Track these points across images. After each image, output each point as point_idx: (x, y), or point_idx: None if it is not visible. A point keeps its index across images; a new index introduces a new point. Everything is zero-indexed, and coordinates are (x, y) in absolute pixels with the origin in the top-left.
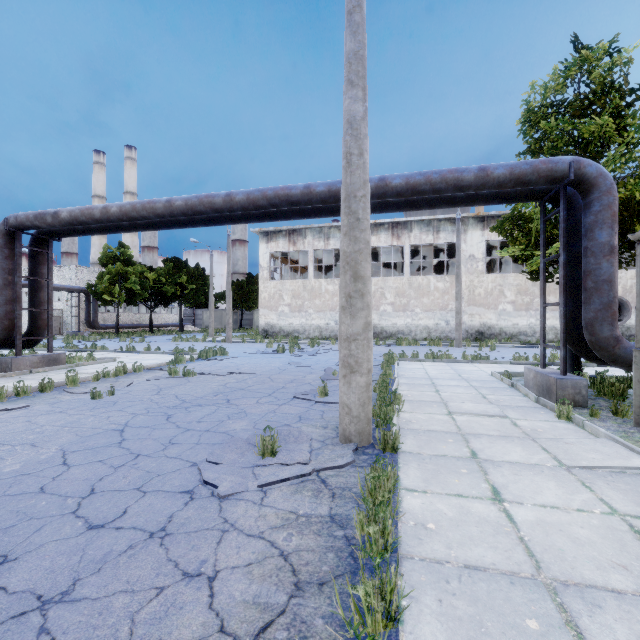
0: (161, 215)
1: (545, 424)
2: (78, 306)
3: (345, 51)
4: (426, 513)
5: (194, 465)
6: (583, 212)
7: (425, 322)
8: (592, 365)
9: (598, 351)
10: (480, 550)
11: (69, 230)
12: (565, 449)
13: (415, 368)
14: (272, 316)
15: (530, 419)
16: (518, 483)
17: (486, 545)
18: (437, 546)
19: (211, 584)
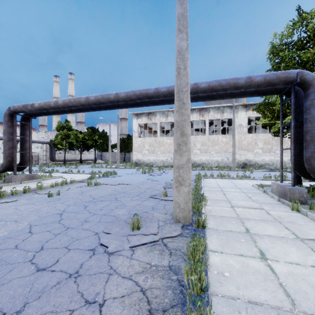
0: (83, 104)
1: (285, 213)
2: (46, 150)
3: (177, 14)
4: (223, 266)
5: (96, 234)
6: (304, 99)
7: (216, 158)
8: (306, 181)
9: (313, 174)
10: (257, 291)
11: (39, 113)
12: (298, 228)
13: (212, 182)
14: (139, 155)
15: (276, 210)
16: (274, 248)
17: (260, 288)
18: (231, 287)
19: (100, 309)
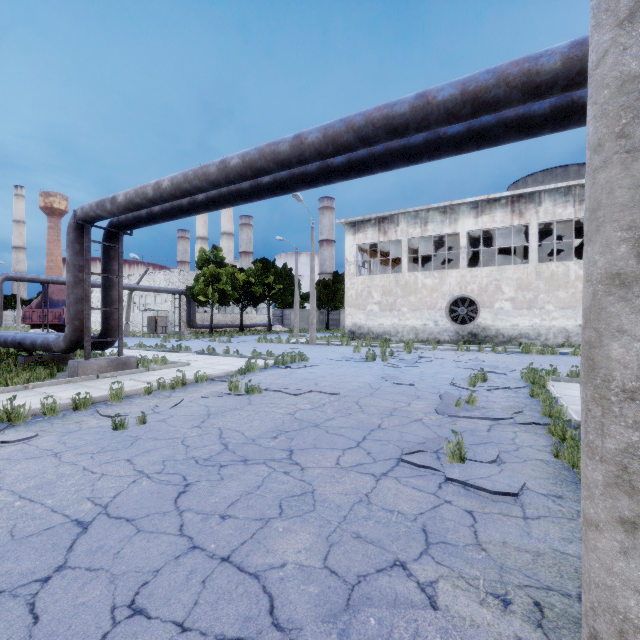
0: (215, 182)
1: None
2: (179, 307)
3: None
4: None
5: None
6: None
7: (561, 323)
8: None
9: None
10: None
11: (134, 220)
12: None
13: None
14: (359, 316)
15: None
16: None
17: None
18: None
19: None
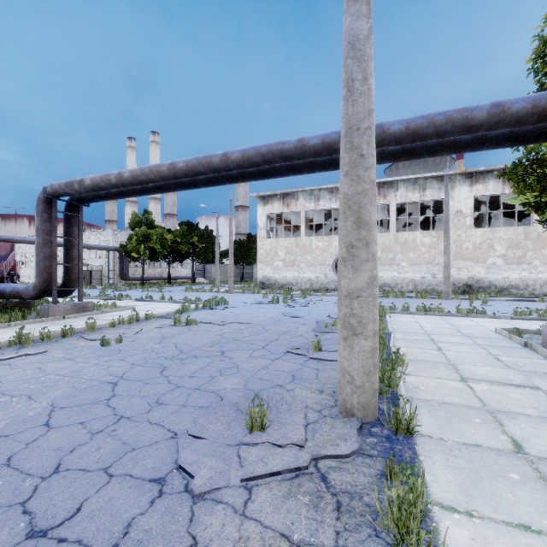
0: (166, 177)
1: None
2: (113, 262)
3: None
4: None
5: (174, 437)
6: None
7: (411, 275)
8: None
9: None
10: None
11: (94, 196)
12: None
13: (408, 321)
14: (268, 270)
15: None
16: None
17: None
18: None
19: None
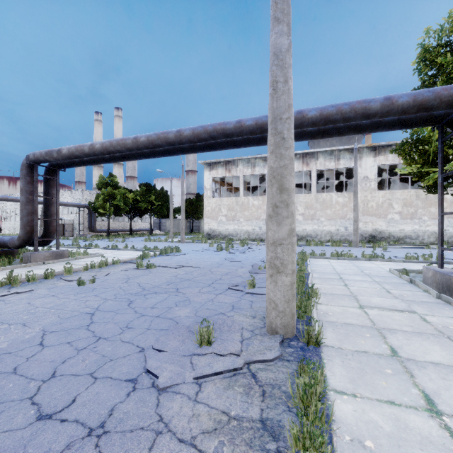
0: (130, 149)
1: None
2: (83, 217)
3: None
4: (360, 425)
5: (142, 351)
6: None
7: (328, 228)
8: None
9: None
10: None
11: (69, 163)
12: None
13: (324, 264)
14: (213, 224)
15: (438, 315)
16: (450, 390)
17: None
18: None
19: None
